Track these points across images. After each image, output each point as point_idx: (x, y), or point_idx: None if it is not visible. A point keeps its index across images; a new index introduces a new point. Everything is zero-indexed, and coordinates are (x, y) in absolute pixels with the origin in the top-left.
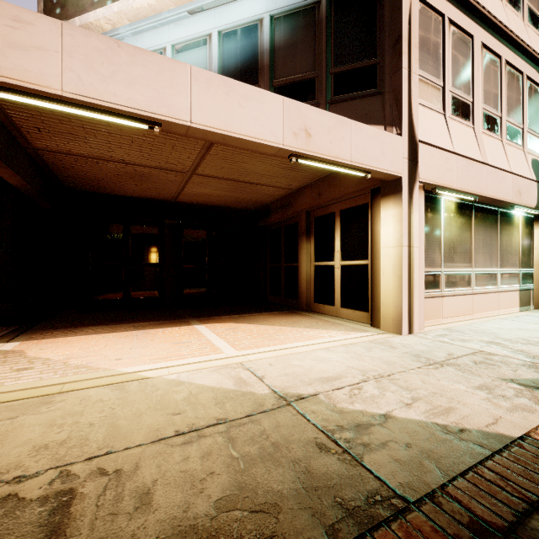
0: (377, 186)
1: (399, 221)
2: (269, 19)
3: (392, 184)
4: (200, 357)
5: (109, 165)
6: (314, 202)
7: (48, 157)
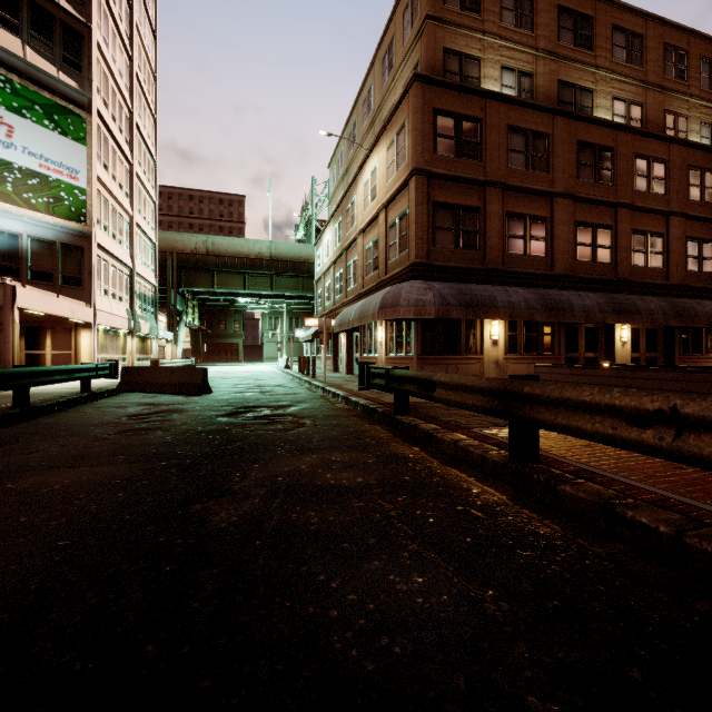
0: (79, 322)
1: (92, 338)
2: (27, 236)
3: (88, 324)
4: None
5: None
6: (31, 319)
7: None
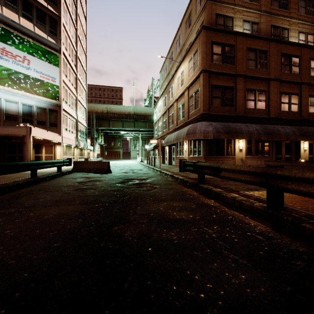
0: (56, 142)
1: (61, 149)
2: (35, 106)
3: (59, 143)
4: None
5: None
6: (37, 141)
7: None
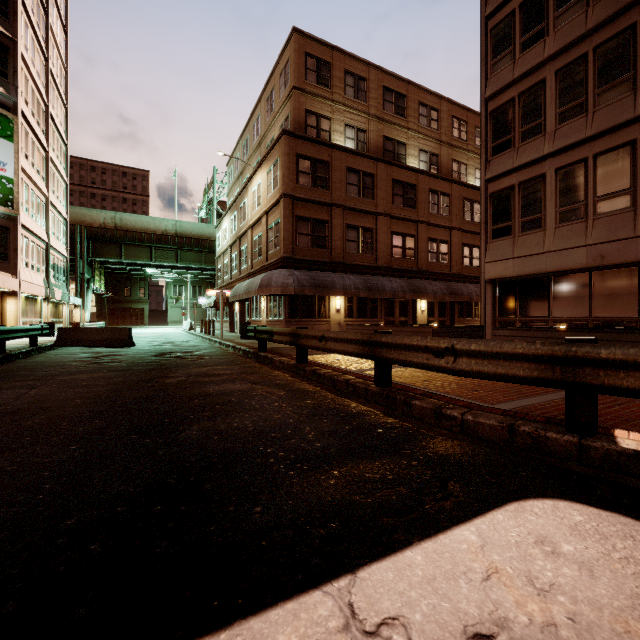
0: (5, 291)
1: (17, 304)
2: None
3: (14, 292)
4: None
5: None
6: None
7: None
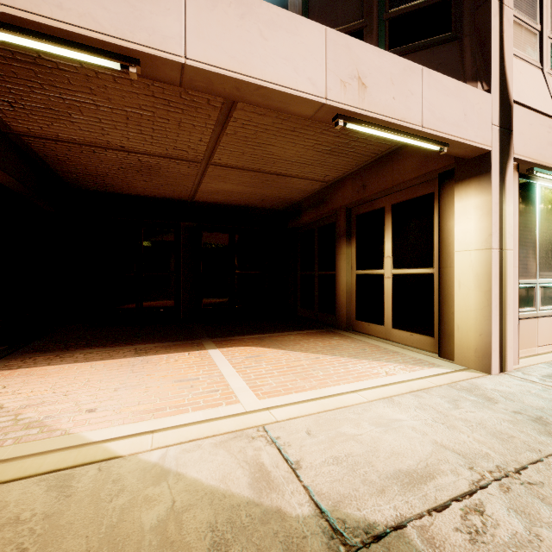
0: (449, 168)
1: (486, 214)
2: None
3: (473, 162)
4: (205, 411)
5: (109, 155)
6: (357, 196)
7: (36, 145)
